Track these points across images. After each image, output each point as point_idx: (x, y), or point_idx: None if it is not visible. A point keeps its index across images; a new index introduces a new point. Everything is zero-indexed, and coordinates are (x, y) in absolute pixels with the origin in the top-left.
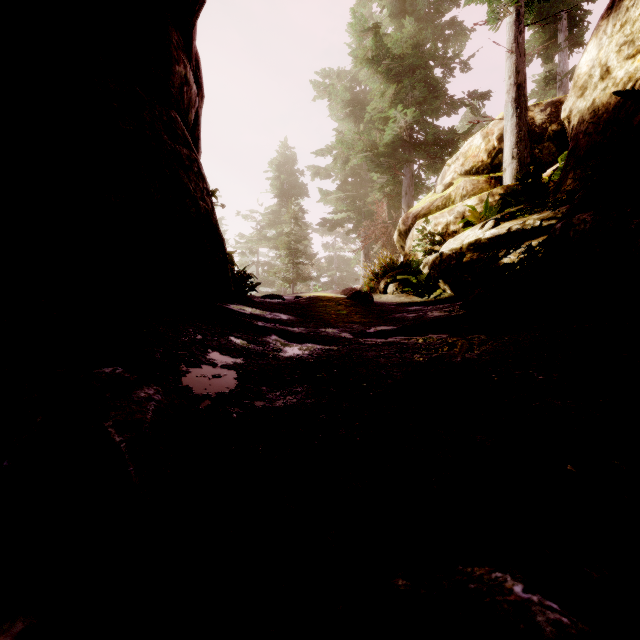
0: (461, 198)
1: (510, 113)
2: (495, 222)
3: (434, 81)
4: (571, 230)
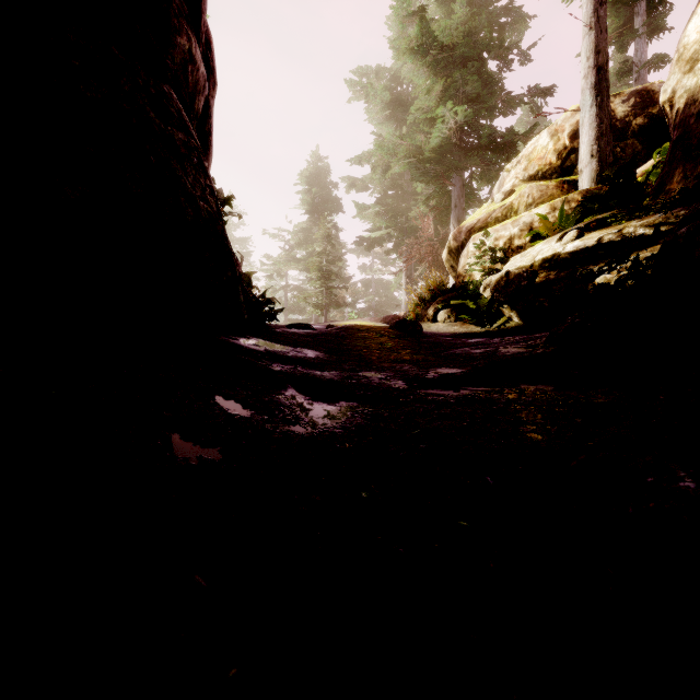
0: (526, 207)
1: (588, 102)
2: (579, 232)
3: (488, 76)
4: None
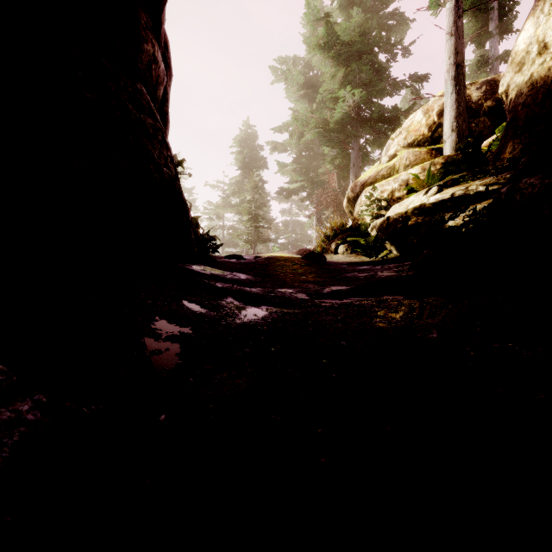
0: (404, 168)
1: (450, 90)
2: (439, 188)
3: (379, 65)
4: (518, 194)
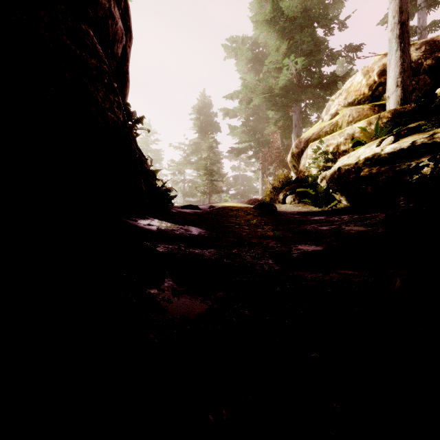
0: (347, 124)
1: (394, 48)
2: (395, 138)
3: (317, 39)
4: None
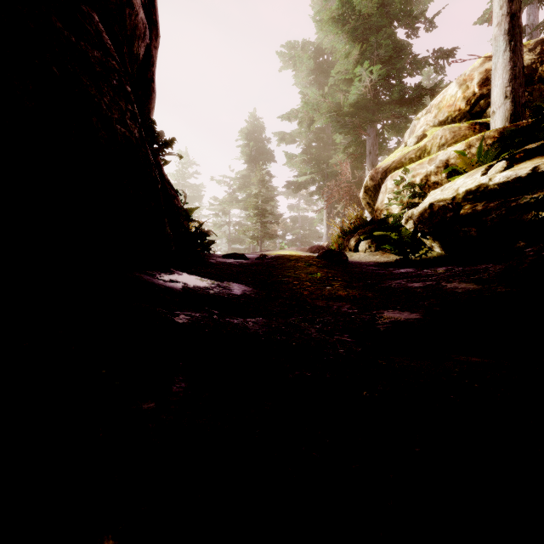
0: (439, 148)
1: (502, 47)
2: (508, 163)
3: (398, 42)
4: None
